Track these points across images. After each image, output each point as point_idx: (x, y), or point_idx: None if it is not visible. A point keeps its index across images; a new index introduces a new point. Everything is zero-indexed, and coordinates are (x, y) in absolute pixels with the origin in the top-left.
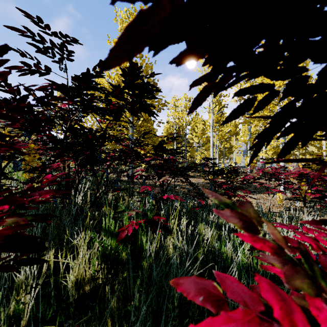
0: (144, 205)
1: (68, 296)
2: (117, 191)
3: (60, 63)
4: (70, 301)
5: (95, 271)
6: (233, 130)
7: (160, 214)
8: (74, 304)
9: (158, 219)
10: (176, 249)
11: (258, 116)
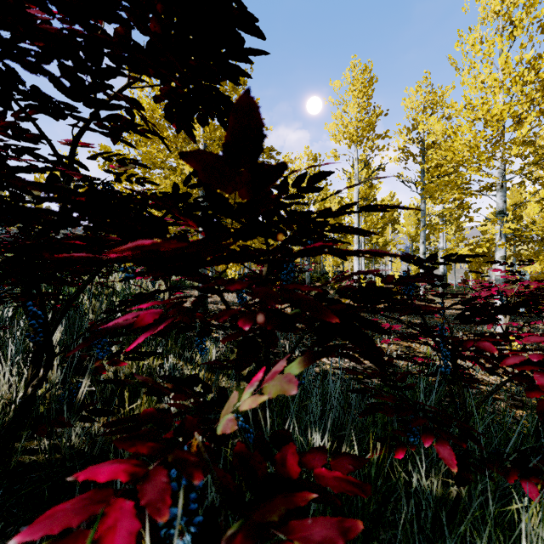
0: None
1: None
2: (120, 363)
3: None
4: None
5: None
6: (388, 215)
7: None
8: None
9: None
10: None
11: None
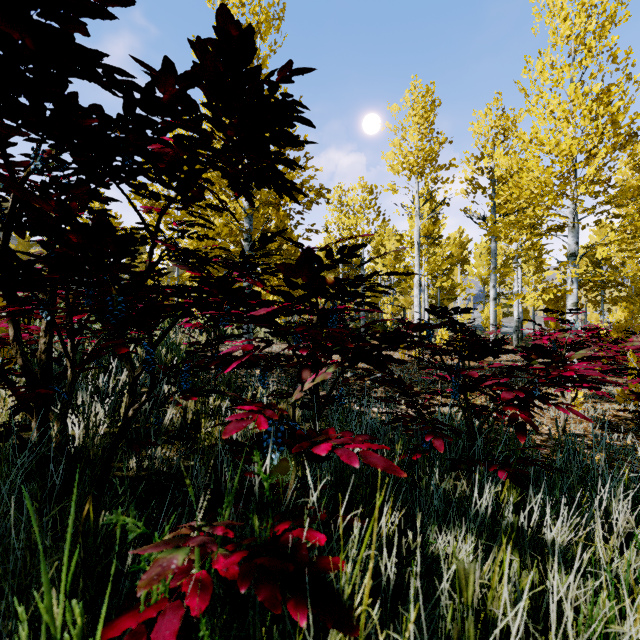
0: None
1: None
2: (192, 398)
3: None
4: None
5: None
6: (456, 254)
7: (308, 488)
8: None
9: (298, 544)
10: None
11: None
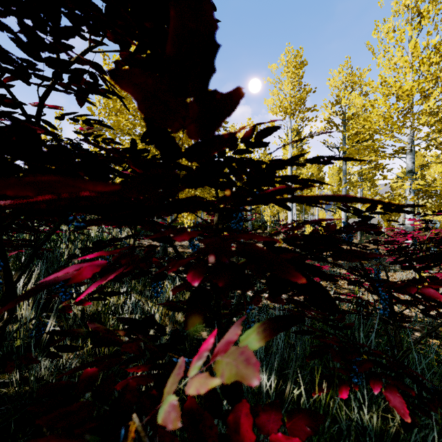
0: None
1: None
2: (85, 303)
3: None
4: None
5: None
6: (315, 174)
7: None
8: None
9: None
10: None
11: None
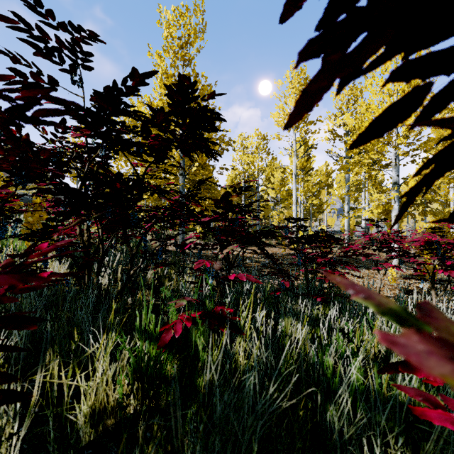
0: (200, 288)
1: (79, 438)
2: (160, 267)
3: (71, 72)
4: (82, 444)
5: (124, 394)
6: (323, 181)
7: (224, 302)
8: (89, 450)
9: (222, 311)
10: (250, 359)
11: (446, 119)
